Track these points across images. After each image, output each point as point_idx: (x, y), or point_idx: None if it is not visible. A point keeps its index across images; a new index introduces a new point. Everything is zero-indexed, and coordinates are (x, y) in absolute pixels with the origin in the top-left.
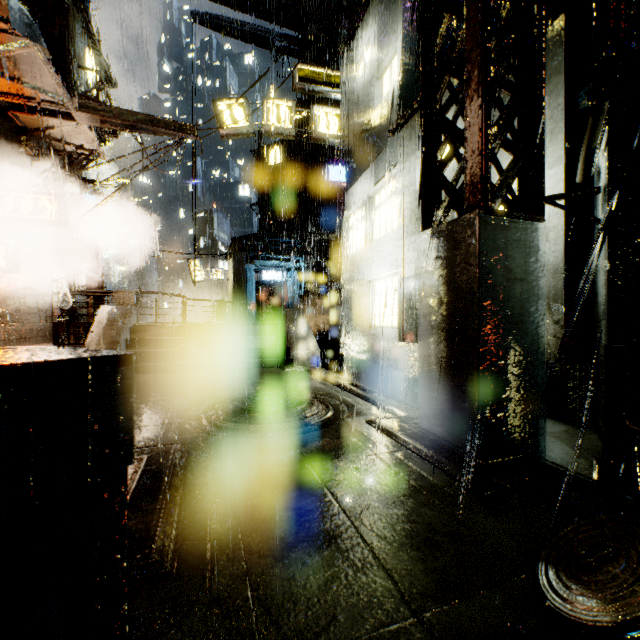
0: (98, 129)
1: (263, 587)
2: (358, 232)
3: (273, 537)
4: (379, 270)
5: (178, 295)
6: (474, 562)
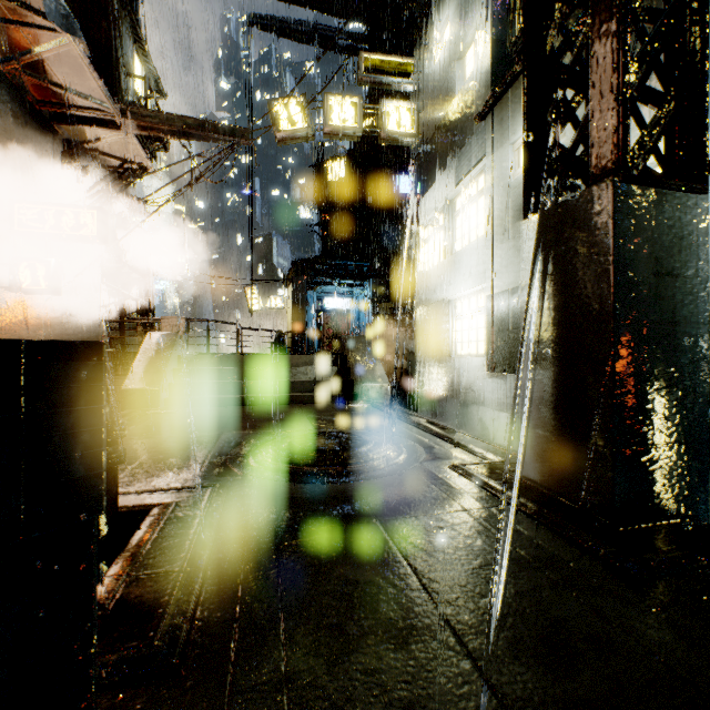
0: (148, 143)
1: (307, 709)
2: (435, 245)
3: (326, 624)
4: (461, 287)
5: (232, 323)
6: (643, 693)
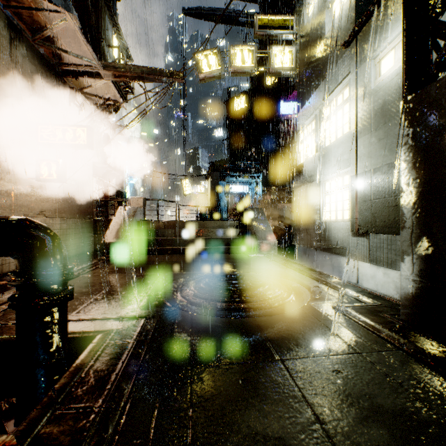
0: (121, 89)
1: None
2: (308, 143)
3: None
4: (330, 171)
5: (172, 201)
6: None
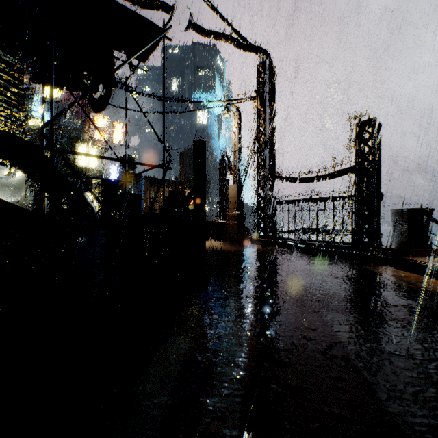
0: None
1: None
2: None
3: None
4: None
5: None
6: None
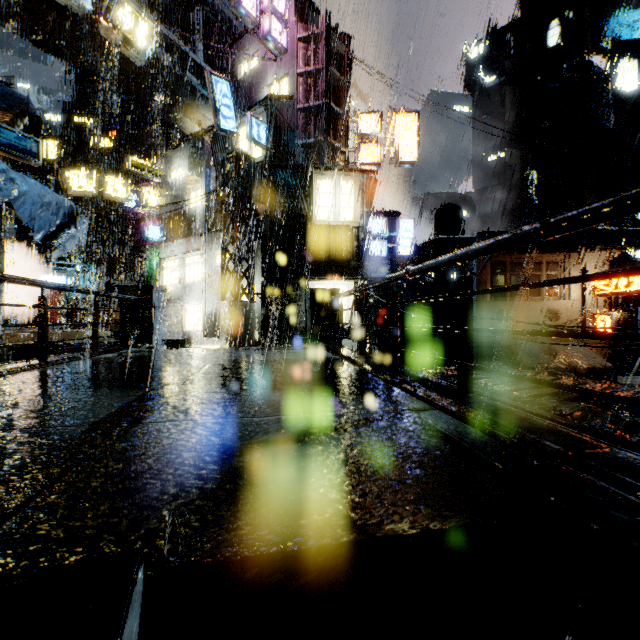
0: None
1: None
2: (173, 273)
3: None
4: (190, 300)
5: None
6: None
